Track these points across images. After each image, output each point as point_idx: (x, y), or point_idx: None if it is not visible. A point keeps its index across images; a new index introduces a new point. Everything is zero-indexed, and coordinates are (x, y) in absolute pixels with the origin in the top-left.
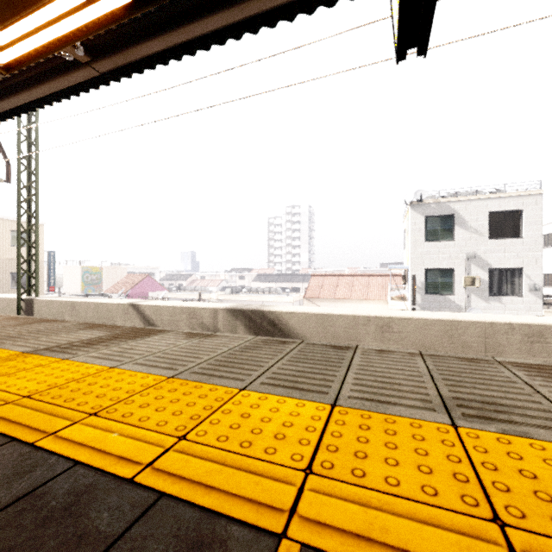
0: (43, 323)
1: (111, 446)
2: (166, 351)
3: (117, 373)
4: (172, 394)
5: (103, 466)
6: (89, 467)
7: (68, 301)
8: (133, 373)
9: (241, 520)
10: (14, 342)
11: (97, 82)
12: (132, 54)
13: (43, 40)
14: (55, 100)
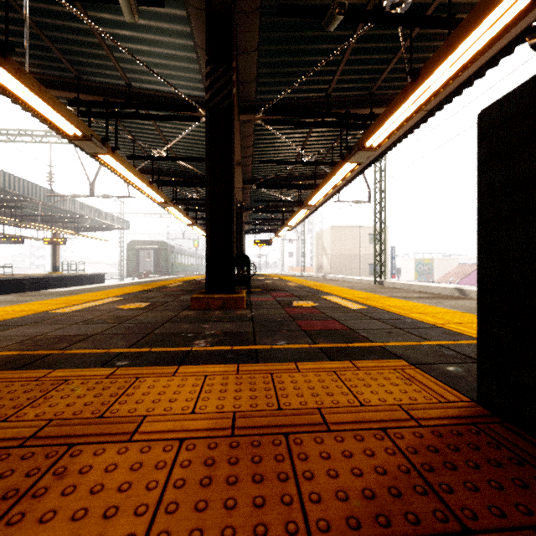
0: (393, 289)
1: (426, 319)
2: (469, 306)
3: (433, 307)
4: (461, 316)
5: (422, 321)
6: (417, 320)
7: (405, 283)
8: (442, 308)
9: (471, 336)
10: (381, 294)
11: (425, 118)
12: (451, 86)
13: (395, 127)
14: (398, 142)
